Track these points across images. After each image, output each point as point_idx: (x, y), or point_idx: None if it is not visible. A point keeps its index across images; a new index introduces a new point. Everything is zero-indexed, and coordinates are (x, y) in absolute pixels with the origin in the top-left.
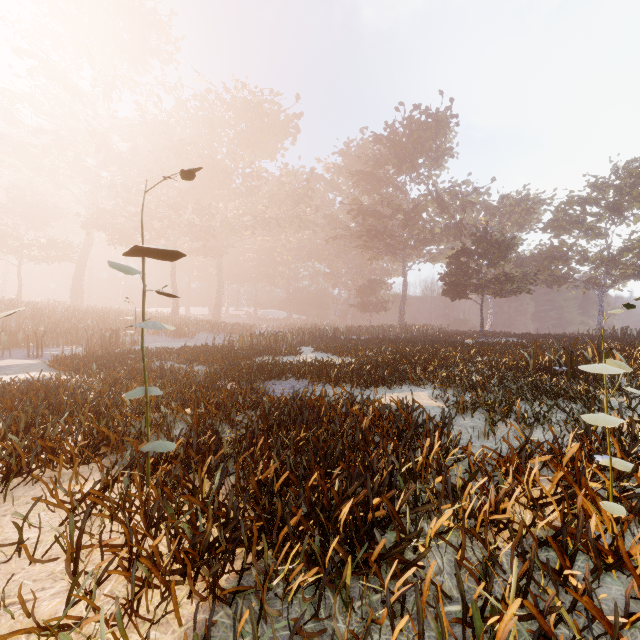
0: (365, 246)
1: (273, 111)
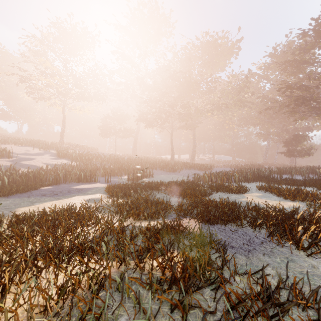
0: (292, 111)
1: (223, 42)
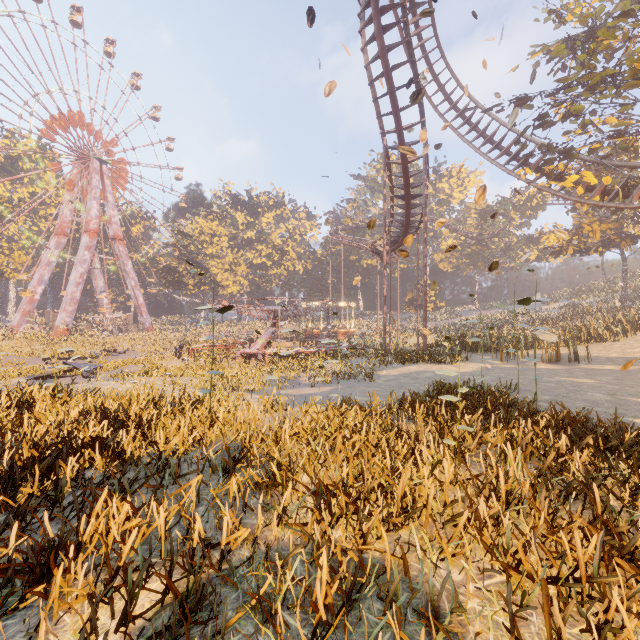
0: None
1: None
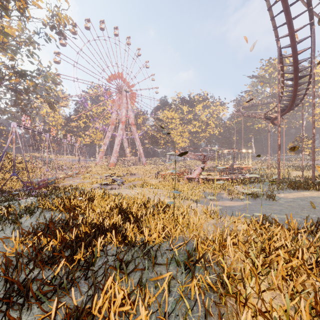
0: None
1: None
